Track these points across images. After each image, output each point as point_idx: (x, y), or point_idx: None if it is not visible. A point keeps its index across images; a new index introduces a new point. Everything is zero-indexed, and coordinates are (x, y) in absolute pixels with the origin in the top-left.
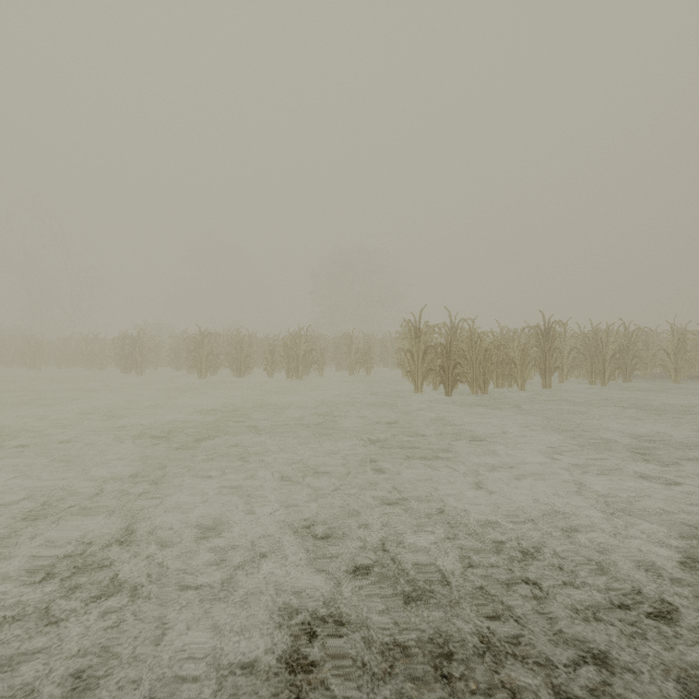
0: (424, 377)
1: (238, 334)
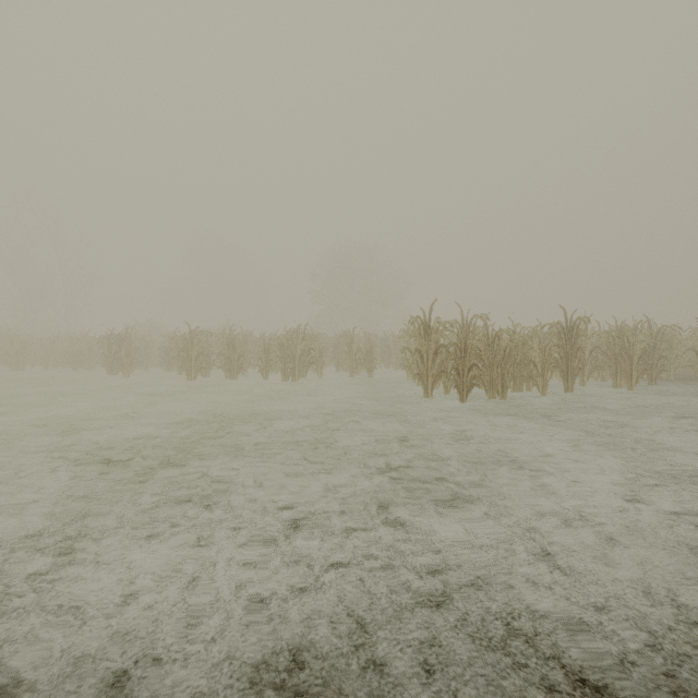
0: (435, 380)
1: (231, 333)
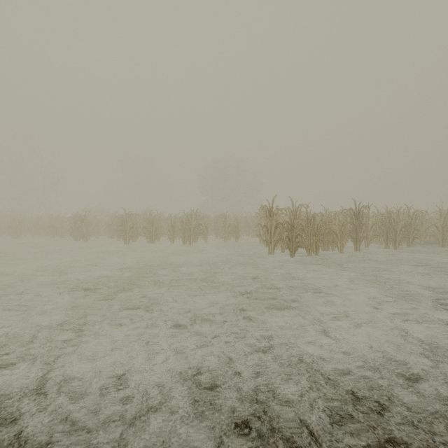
0: (275, 244)
1: (150, 214)
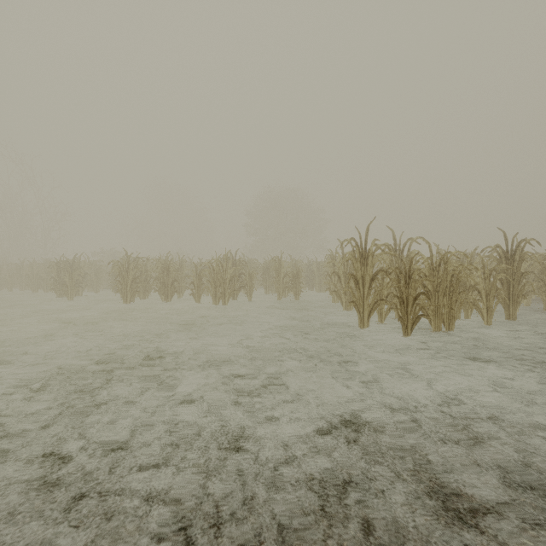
0: (372, 308)
1: (166, 258)
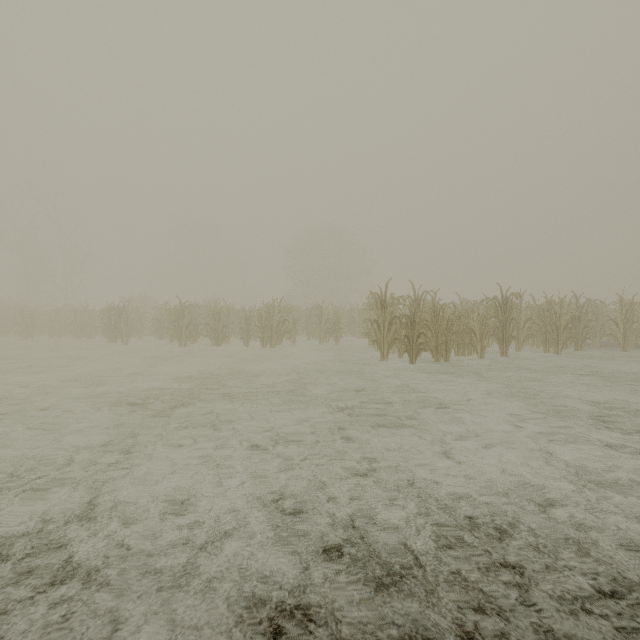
0: (389, 346)
1: (216, 306)
